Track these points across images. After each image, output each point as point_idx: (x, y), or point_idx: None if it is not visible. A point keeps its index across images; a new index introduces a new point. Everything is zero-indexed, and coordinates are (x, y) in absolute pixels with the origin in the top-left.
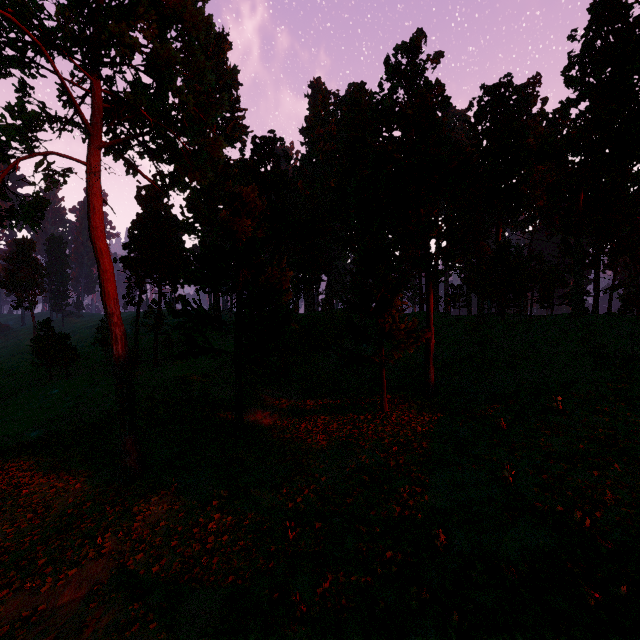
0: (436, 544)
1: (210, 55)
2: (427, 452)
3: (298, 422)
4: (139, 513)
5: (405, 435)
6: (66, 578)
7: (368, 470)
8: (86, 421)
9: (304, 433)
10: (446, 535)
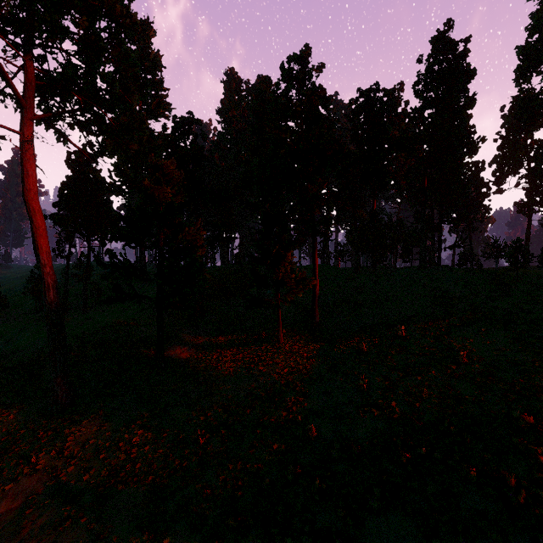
0: (309, 435)
1: (136, 39)
2: (310, 371)
3: (211, 354)
4: (70, 434)
5: (294, 360)
6: (2, 493)
7: (265, 388)
8: (17, 362)
9: (215, 362)
10: (317, 429)
